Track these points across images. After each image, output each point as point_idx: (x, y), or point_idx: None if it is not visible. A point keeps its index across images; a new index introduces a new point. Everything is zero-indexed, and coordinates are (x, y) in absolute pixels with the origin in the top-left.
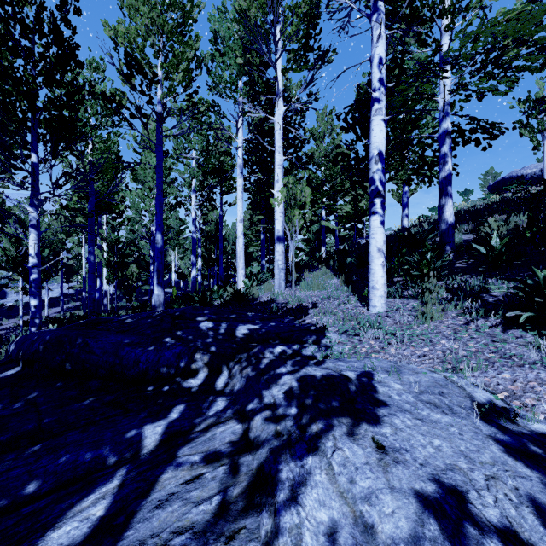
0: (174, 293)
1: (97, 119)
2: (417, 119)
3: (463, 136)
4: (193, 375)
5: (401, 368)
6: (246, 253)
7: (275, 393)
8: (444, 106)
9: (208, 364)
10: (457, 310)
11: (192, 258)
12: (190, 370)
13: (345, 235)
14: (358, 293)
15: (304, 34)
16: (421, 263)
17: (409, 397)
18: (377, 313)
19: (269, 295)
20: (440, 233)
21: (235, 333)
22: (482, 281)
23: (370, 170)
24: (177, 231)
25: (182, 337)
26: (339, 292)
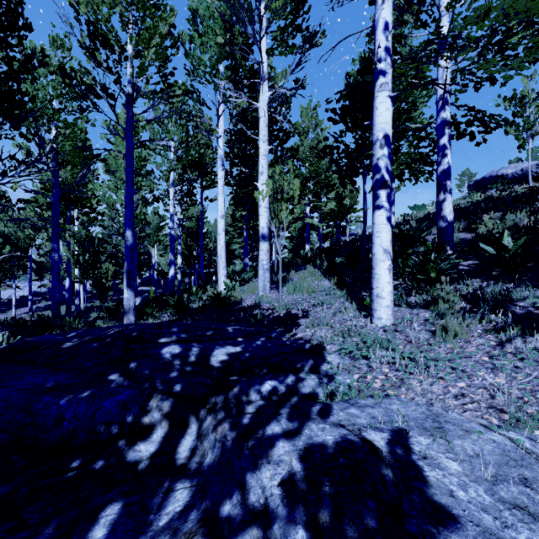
0: (151, 293)
1: (61, 102)
2: (410, 110)
3: (458, 129)
4: (145, 435)
5: (440, 420)
6: (229, 251)
7: (266, 482)
8: (444, 92)
9: (169, 416)
10: (482, 325)
11: (170, 255)
12: (142, 426)
13: (327, 232)
14: (354, 299)
15: (291, 9)
16: (428, 265)
17: (480, 494)
18: (383, 327)
19: (252, 298)
20: (439, 231)
21: (209, 362)
22: (504, 288)
23: (374, 156)
24: (157, 227)
25: (135, 372)
26: (332, 297)
